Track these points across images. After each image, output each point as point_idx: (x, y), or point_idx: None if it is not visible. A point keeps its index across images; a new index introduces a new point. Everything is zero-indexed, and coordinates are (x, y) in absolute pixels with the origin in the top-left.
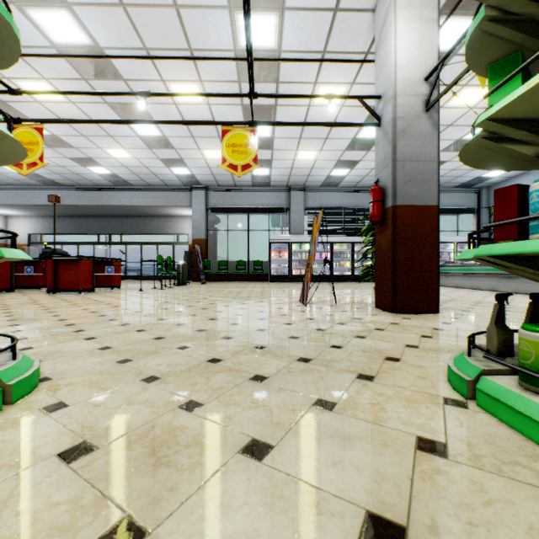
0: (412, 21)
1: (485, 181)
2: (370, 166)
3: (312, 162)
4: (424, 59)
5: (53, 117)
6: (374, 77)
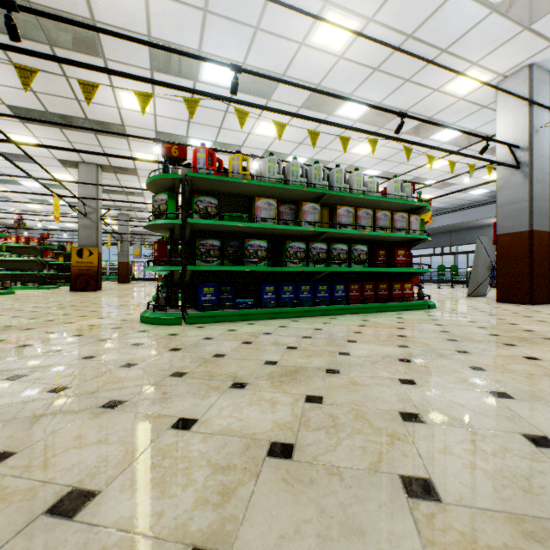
0: (507, 113)
1: None
2: None
3: None
4: (516, 134)
5: None
6: None
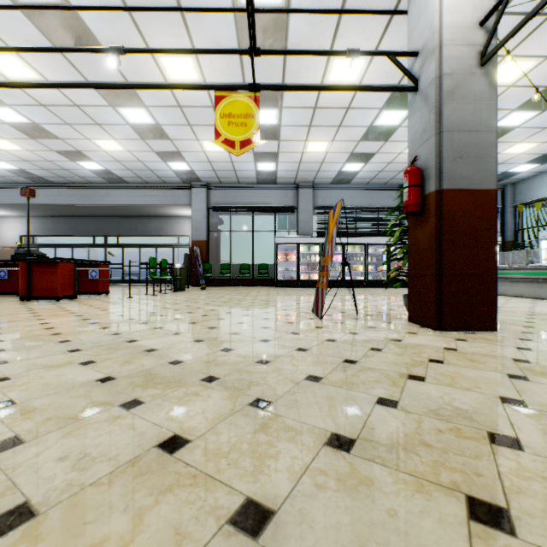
0: None
1: (511, 177)
2: (387, 159)
3: (323, 156)
4: None
5: (30, 101)
6: (399, 46)
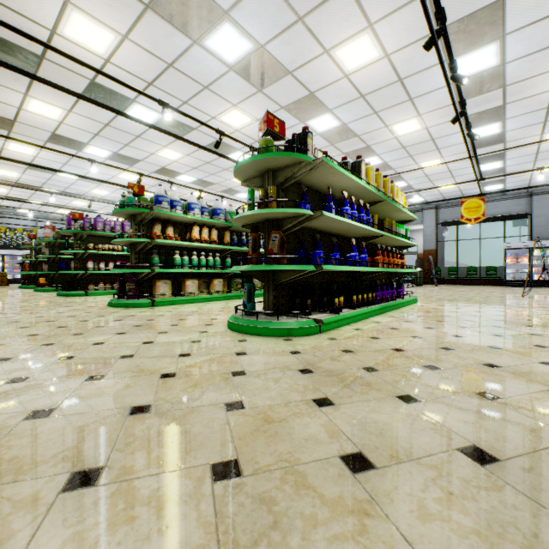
0: None
1: None
2: None
3: None
4: None
5: None
6: None
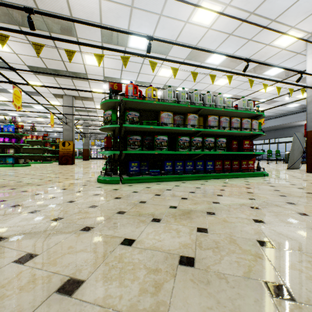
0: None
1: None
2: None
3: None
4: None
5: None
6: None
